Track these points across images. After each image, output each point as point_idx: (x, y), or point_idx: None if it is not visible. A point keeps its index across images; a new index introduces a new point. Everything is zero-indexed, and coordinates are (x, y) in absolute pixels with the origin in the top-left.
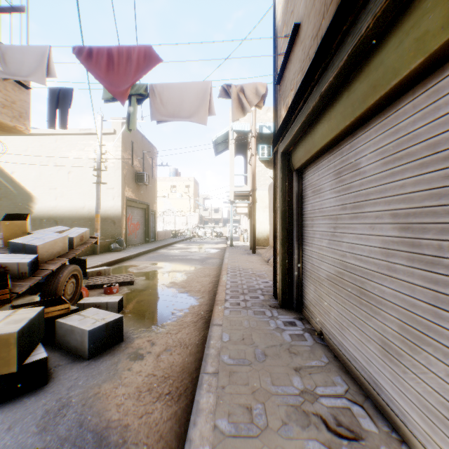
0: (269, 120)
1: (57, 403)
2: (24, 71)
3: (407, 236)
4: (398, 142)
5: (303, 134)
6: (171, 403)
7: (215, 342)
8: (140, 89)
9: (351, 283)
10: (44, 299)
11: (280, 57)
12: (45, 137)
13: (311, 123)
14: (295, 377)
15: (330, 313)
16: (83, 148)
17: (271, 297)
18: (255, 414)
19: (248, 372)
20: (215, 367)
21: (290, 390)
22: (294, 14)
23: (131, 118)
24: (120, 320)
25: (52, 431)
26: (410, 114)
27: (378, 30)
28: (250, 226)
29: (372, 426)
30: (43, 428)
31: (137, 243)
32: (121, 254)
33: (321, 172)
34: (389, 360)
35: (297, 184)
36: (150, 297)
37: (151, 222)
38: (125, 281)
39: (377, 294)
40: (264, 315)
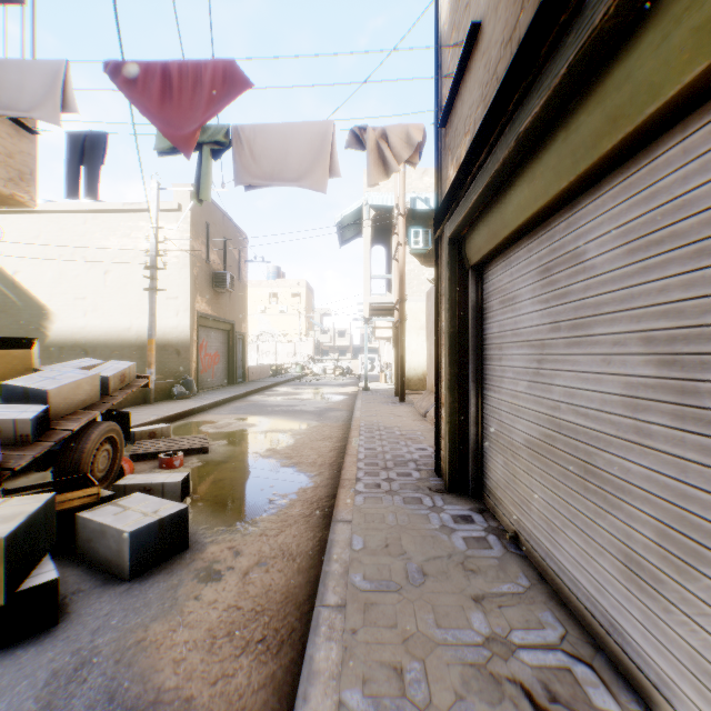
0: (427, 189)
1: (74, 659)
2: (24, 102)
3: (672, 375)
4: (655, 213)
5: (485, 206)
6: (266, 658)
7: (339, 550)
8: (217, 134)
9: (568, 454)
10: (58, 479)
11: (447, 82)
12: (68, 215)
13: (500, 187)
14: (475, 612)
15: (532, 504)
16: (129, 233)
17: (432, 475)
18: (408, 681)
19: (396, 605)
20: (339, 595)
21: (467, 636)
22: (470, 9)
23: (202, 181)
24: (183, 515)
25: (62, 708)
26: (678, 164)
27: (623, 19)
28: (396, 358)
29: (610, 703)
30: (46, 703)
31: (215, 385)
32: (188, 403)
33: (516, 270)
34: (639, 589)
35: (474, 289)
36: (234, 474)
37: (237, 352)
38: (194, 448)
39: (617, 474)
40: (421, 504)
